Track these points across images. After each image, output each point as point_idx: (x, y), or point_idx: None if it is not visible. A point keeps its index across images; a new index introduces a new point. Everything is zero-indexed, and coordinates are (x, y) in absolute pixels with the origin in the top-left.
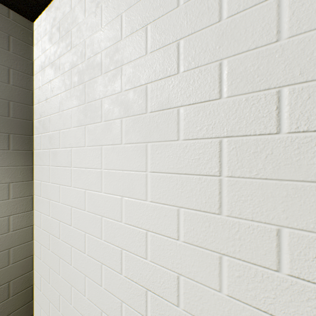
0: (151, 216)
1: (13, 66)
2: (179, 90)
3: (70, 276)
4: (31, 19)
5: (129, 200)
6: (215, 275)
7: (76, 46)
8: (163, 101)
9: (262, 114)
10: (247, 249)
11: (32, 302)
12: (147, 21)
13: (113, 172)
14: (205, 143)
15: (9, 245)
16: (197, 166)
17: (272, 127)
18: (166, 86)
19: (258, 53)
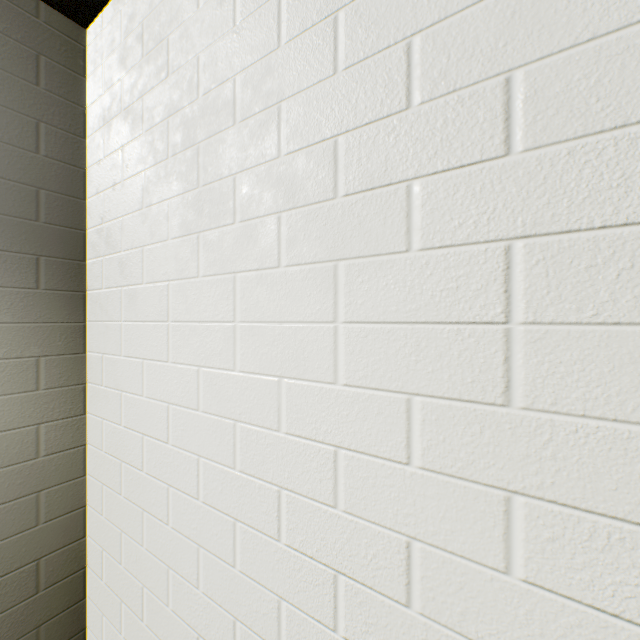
0: (347, 416)
1: (46, 117)
2: (412, 144)
3: (166, 548)
4: (83, 21)
5: (295, 385)
6: (495, 537)
7: (179, 69)
8: (374, 170)
9: (608, 182)
10: (571, 480)
11: (84, 602)
12: (338, 3)
13: (260, 327)
14: (471, 254)
15: (39, 485)
16: (453, 304)
17: (633, 209)
18: (381, 137)
19: (598, 48)
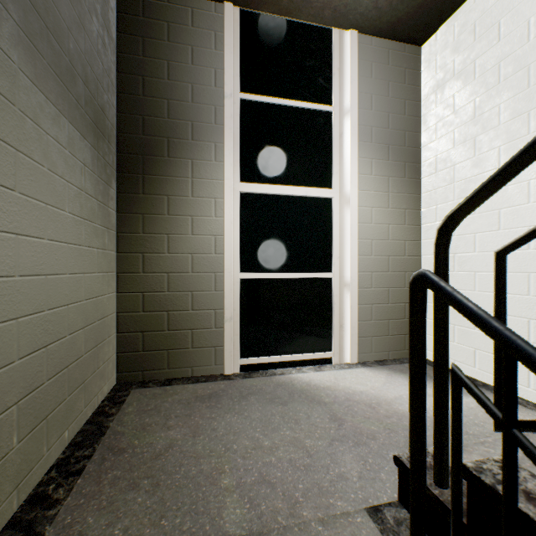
0: None
1: (407, 97)
2: None
3: None
4: (421, 43)
5: None
6: None
7: (509, 34)
8: None
9: None
10: None
11: None
12: None
13: None
14: None
15: (404, 269)
16: None
17: None
18: None
19: None
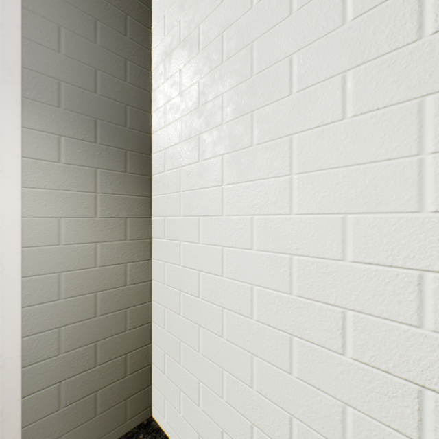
0: (437, 241)
1: (130, 57)
2: None
3: (220, 354)
4: None
5: (364, 218)
6: None
7: None
8: None
9: None
10: None
11: (150, 388)
12: None
13: (320, 175)
14: None
15: (126, 304)
16: None
17: None
18: None
19: None
